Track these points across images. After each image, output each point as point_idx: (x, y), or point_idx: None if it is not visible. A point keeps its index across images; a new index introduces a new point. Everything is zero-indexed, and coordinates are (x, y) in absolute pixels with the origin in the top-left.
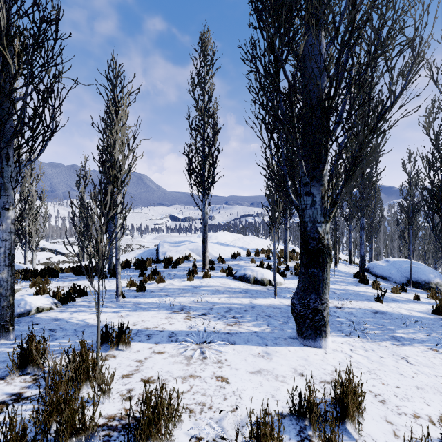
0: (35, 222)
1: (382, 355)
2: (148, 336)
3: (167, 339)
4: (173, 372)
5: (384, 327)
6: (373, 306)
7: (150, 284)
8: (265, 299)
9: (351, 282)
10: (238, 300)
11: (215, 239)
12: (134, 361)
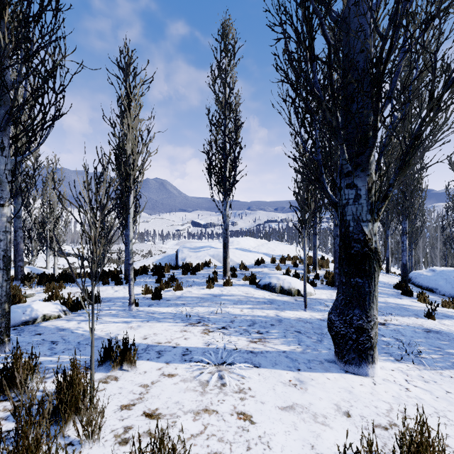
0: (56, 226)
1: (448, 389)
2: (159, 353)
3: (180, 358)
4: (183, 404)
5: (442, 350)
6: (424, 324)
7: (166, 292)
8: (294, 311)
9: (392, 294)
10: (263, 312)
11: (237, 244)
12: (138, 386)
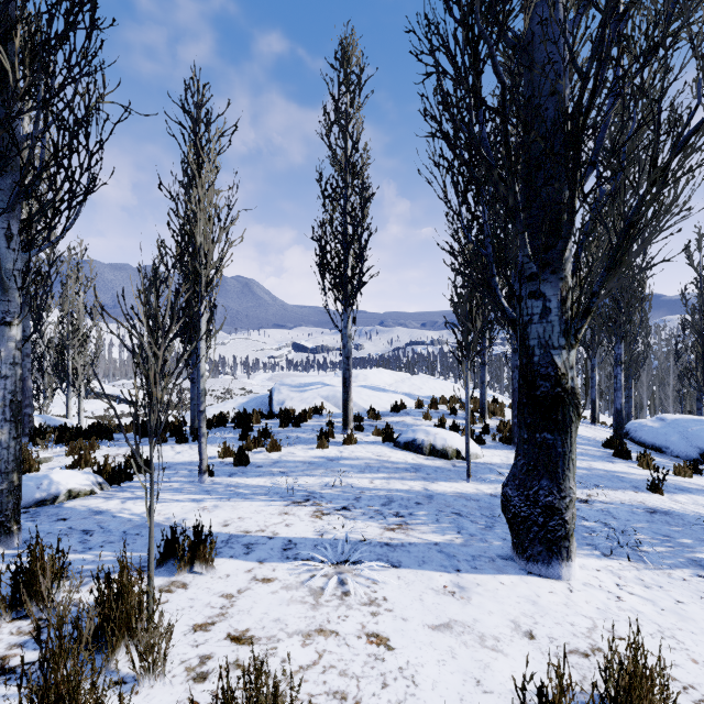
0: (83, 351)
1: (679, 597)
2: (248, 547)
3: (280, 554)
4: (286, 622)
5: (673, 539)
6: (647, 501)
7: (256, 454)
8: (451, 483)
9: (599, 456)
10: (404, 484)
11: (363, 380)
12: (218, 596)
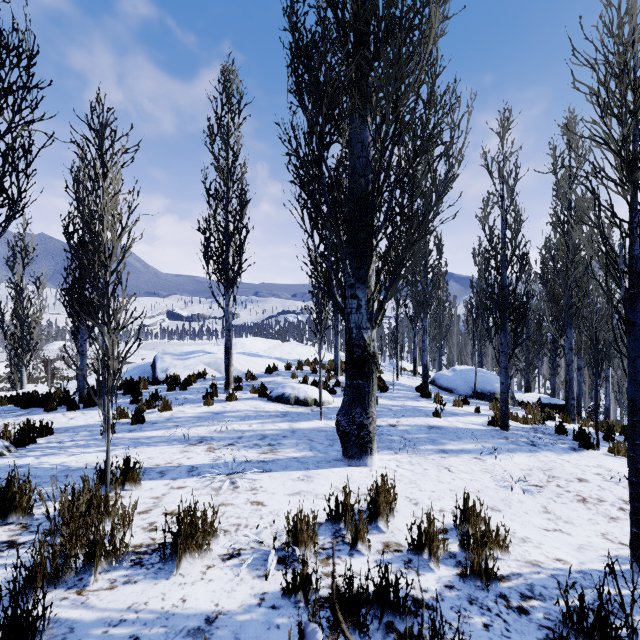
0: None
1: (427, 467)
2: (161, 473)
3: (187, 474)
4: (200, 503)
5: (436, 441)
6: (430, 422)
7: (149, 414)
8: (309, 422)
9: (411, 397)
10: (275, 426)
11: (241, 347)
12: (149, 498)
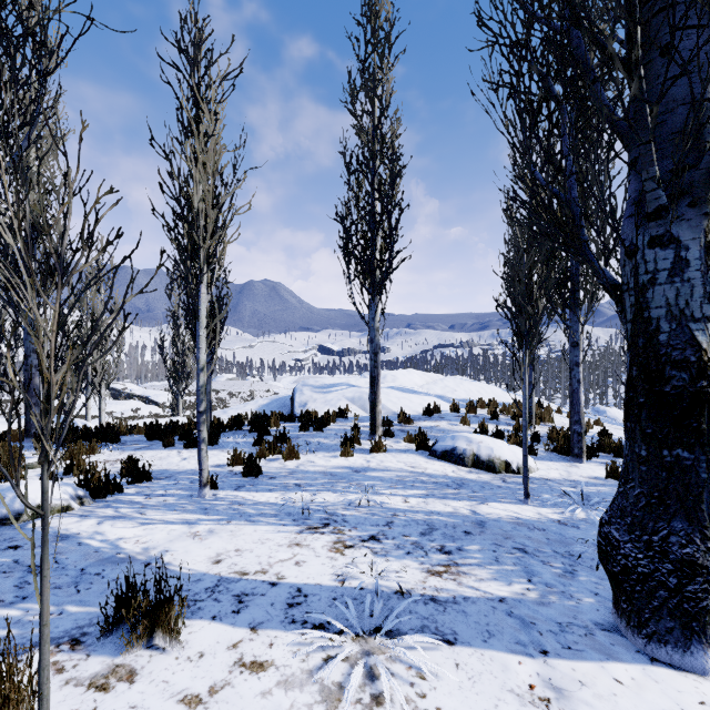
0: (102, 350)
1: None
2: (239, 601)
3: (282, 613)
4: None
5: None
6: None
7: (271, 462)
8: (504, 504)
9: None
10: (446, 505)
11: (392, 381)
12: (176, 701)
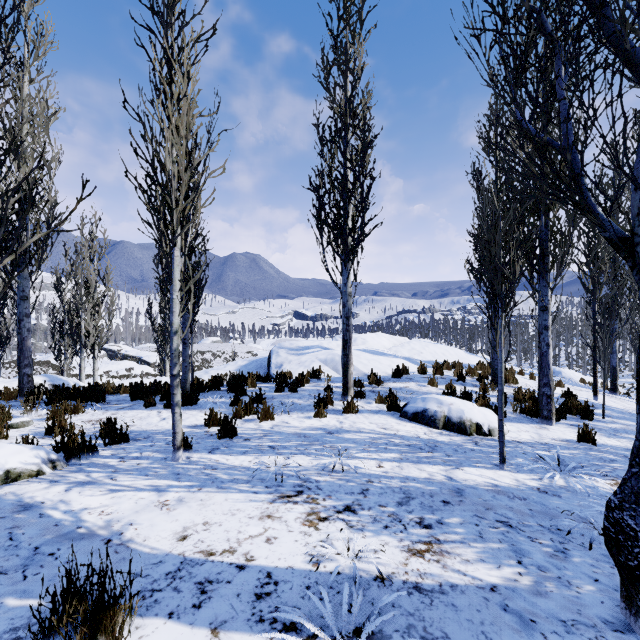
0: (95, 315)
1: None
2: (202, 591)
3: (249, 608)
4: None
5: None
6: None
7: (246, 422)
8: (479, 469)
9: None
10: (421, 470)
11: (362, 344)
12: None
